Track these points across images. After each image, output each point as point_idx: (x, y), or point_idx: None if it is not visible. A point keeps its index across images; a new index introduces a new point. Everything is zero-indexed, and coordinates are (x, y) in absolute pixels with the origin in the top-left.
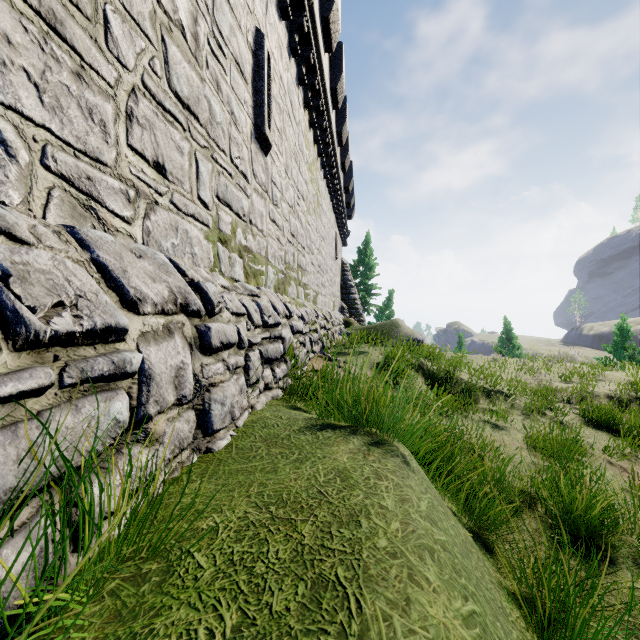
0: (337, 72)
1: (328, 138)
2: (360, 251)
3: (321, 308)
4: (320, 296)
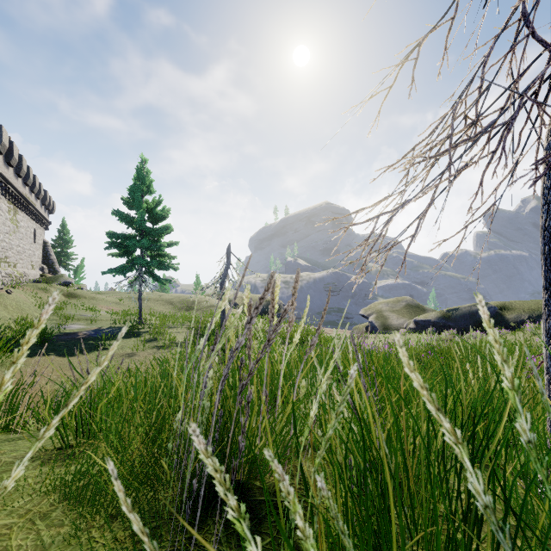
0: (27, 177)
1: (23, 200)
2: (63, 232)
3: (18, 269)
4: (19, 264)
